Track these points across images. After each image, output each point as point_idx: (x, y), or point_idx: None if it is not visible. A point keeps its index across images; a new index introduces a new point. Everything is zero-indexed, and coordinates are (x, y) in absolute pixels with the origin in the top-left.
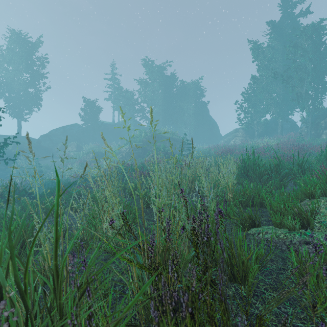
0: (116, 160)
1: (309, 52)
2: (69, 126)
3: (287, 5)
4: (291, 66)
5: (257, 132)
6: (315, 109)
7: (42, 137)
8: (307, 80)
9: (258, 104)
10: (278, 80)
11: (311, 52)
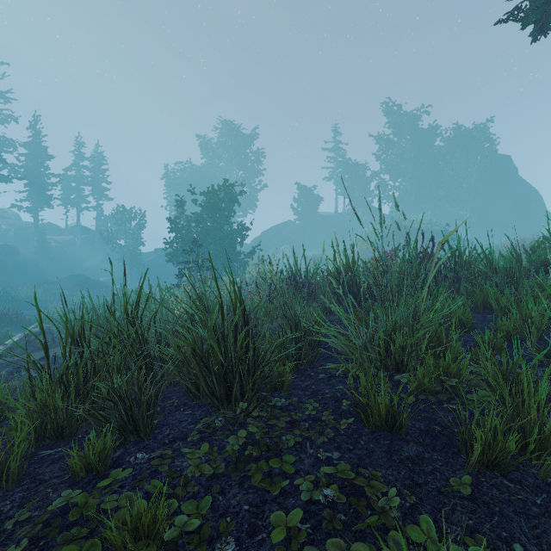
0: None
1: None
2: (281, 225)
3: None
4: None
5: None
6: None
7: (254, 241)
8: None
9: None
10: None
11: None
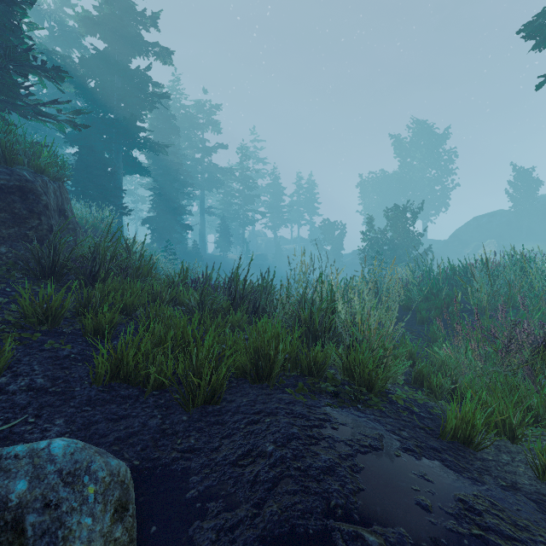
0: None
1: None
2: (486, 218)
3: None
4: None
5: None
6: None
7: (449, 238)
8: None
9: None
10: None
11: None
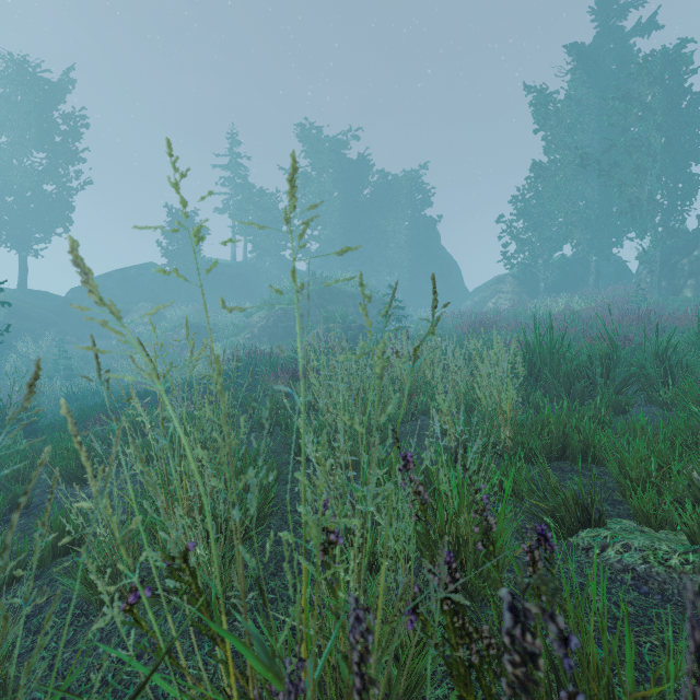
0: (239, 343)
1: (656, 111)
2: (136, 269)
3: (609, 10)
4: (618, 141)
5: (544, 282)
6: (669, 234)
7: (75, 293)
8: (653, 172)
9: (546, 223)
10: (589, 172)
11: (662, 111)
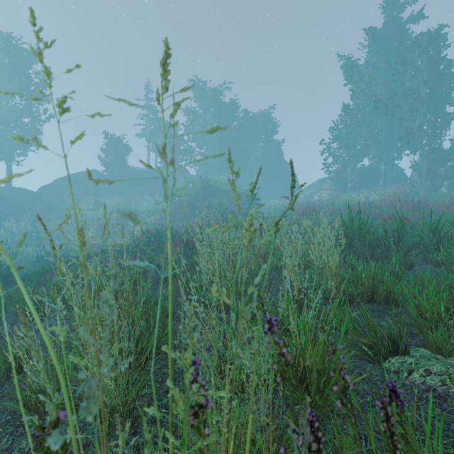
0: (152, 222)
1: (423, 71)
2: (84, 174)
3: (393, 6)
4: (399, 91)
5: (351, 183)
6: (432, 151)
7: (43, 189)
8: (421, 111)
9: (352, 144)
10: (380, 111)
11: (427, 71)
